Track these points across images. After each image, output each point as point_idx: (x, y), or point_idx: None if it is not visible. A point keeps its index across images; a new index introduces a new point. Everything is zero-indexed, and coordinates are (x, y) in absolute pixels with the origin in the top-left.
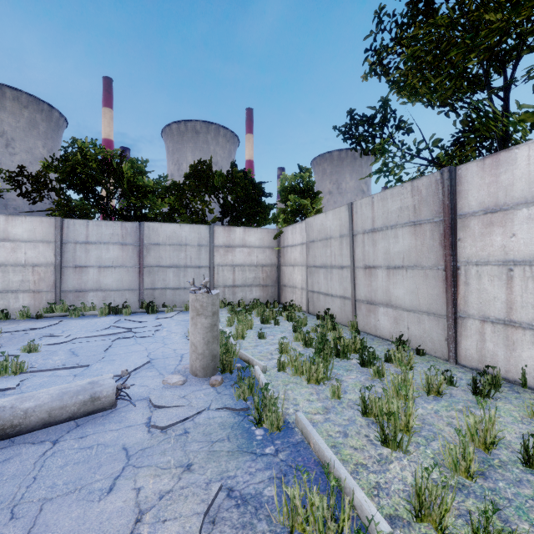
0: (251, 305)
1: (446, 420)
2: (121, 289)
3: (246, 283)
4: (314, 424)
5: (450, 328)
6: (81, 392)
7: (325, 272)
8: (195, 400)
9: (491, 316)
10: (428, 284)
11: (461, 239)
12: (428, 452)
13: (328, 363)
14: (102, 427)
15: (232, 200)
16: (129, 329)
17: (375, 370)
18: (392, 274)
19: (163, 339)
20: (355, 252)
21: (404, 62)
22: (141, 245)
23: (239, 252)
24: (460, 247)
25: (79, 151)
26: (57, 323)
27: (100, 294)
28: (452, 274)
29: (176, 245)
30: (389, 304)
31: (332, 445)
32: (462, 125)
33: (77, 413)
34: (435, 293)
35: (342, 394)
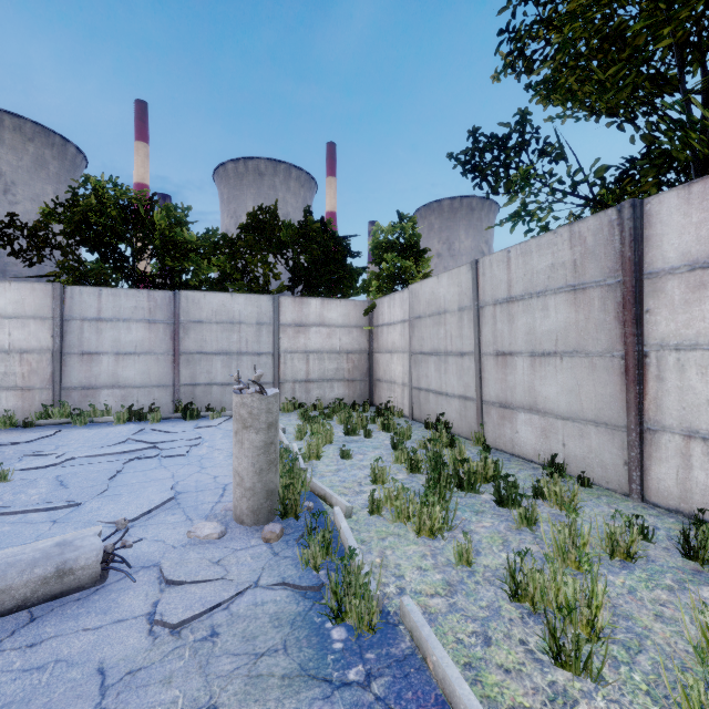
0: (332, 408)
1: (652, 607)
2: (148, 385)
3: (325, 376)
4: (432, 616)
5: (632, 446)
6: (40, 562)
7: (437, 361)
8: (236, 567)
9: (703, 430)
10: (596, 378)
11: (651, 309)
12: (636, 679)
13: (448, 503)
14: (72, 623)
15: (305, 261)
16: (154, 443)
17: (521, 513)
18: (539, 365)
19: (201, 459)
20: (482, 332)
21: (552, 57)
22: (176, 323)
23: (315, 333)
24: (648, 322)
25: (94, 194)
26: (51, 434)
27: (118, 392)
28: (637, 363)
29: (226, 323)
30: (533, 408)
31: (465, 662)
32: (644, 142)
33: (31, 598)
34: (607, 392)
35: (474, 558)
